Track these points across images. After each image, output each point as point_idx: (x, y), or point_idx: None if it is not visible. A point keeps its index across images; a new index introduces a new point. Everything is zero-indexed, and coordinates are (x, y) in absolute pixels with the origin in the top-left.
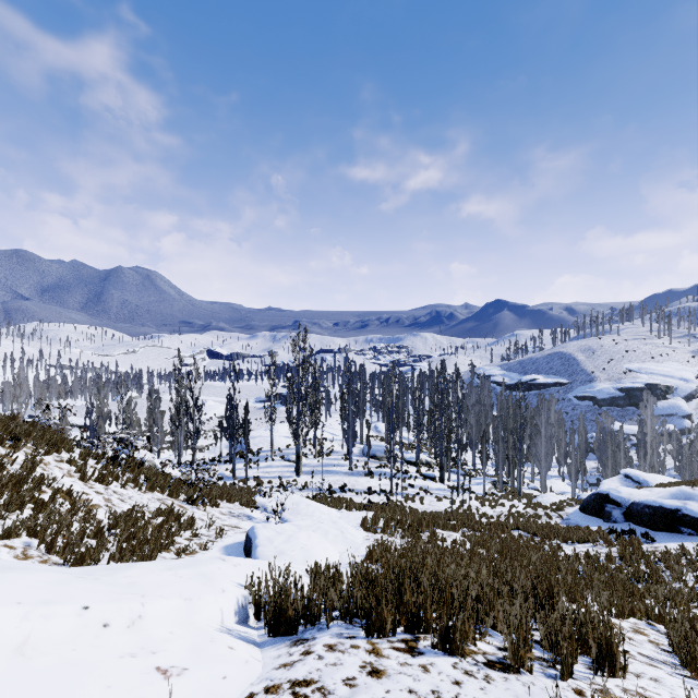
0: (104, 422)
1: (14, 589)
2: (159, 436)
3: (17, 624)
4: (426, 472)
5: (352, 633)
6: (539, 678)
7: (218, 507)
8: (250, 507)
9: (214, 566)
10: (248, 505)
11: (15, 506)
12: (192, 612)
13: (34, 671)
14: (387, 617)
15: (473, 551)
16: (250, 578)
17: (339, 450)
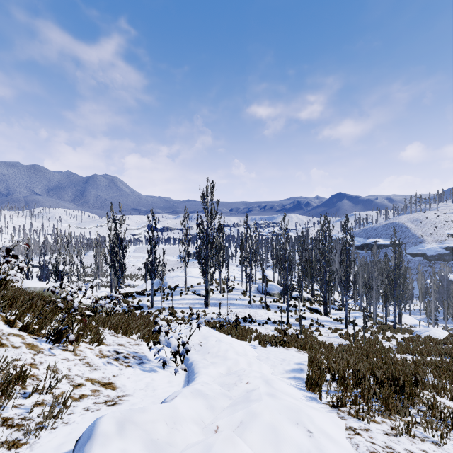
0: (58, 263)
1: None
2: (100, 275)
3: None
4: (312, 306)
5: None
6: None
7: (101, 344)
8: (147, 343)
9: None
10: (147, 339)
11: None
12: None
13: None
14: None
15: None
16: None
17: (239, 288)
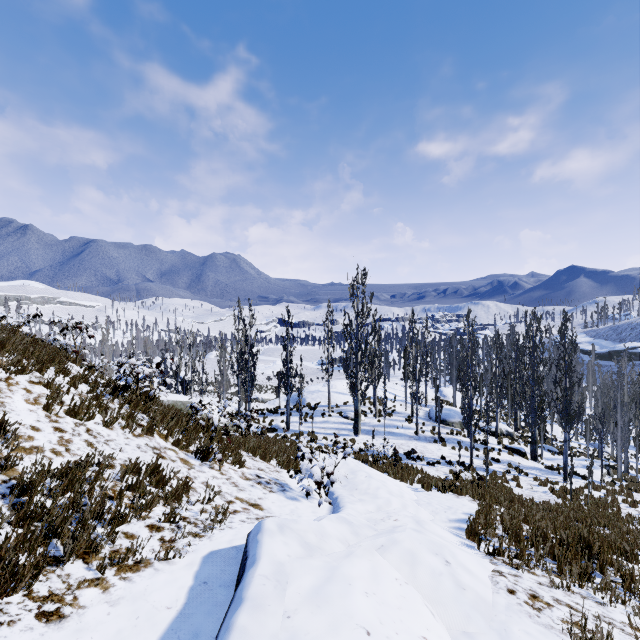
0: (179, 369)
1: None
2: (225, 385)
3: None
4: (512, 445)
5: None
6: None
7: (242, 467)
8: (288, 471)
9: None
10: (287, 466)
11: None
12: None
13: None
14: None
15: None
16: None
17: (402, 411)
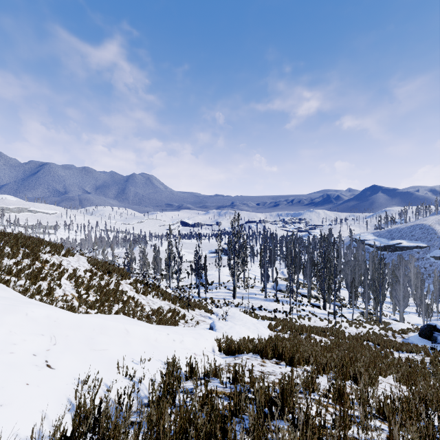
0: (132, 263)
1: (147, 326)
2: (159, 272)
3: (153, 334)
4: (314, 302)
5: (256, 356)
6: (325, 378)
7: (194, 311)
8: (210, 313)
9: (202, 331)
10: (208, 312)
11: (116, 302)
12: (197, 343)
13: (162, 345)
14: (269, 352)
15: (328, 345)
16: (216, 338)
17: (259, 285)
